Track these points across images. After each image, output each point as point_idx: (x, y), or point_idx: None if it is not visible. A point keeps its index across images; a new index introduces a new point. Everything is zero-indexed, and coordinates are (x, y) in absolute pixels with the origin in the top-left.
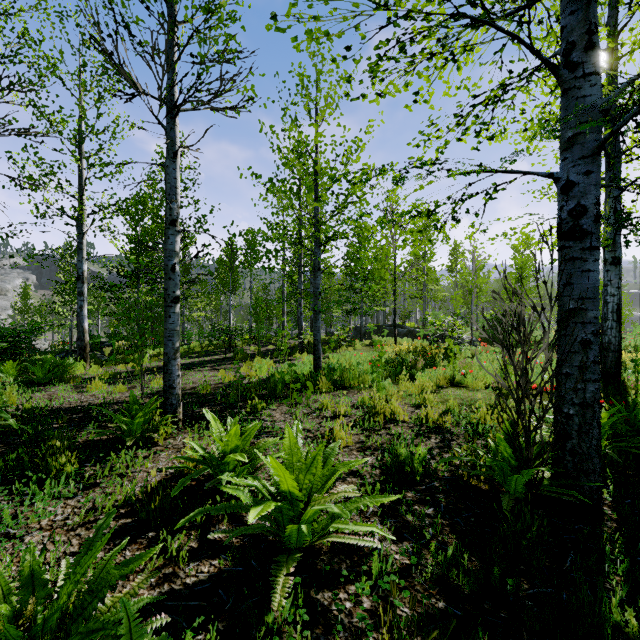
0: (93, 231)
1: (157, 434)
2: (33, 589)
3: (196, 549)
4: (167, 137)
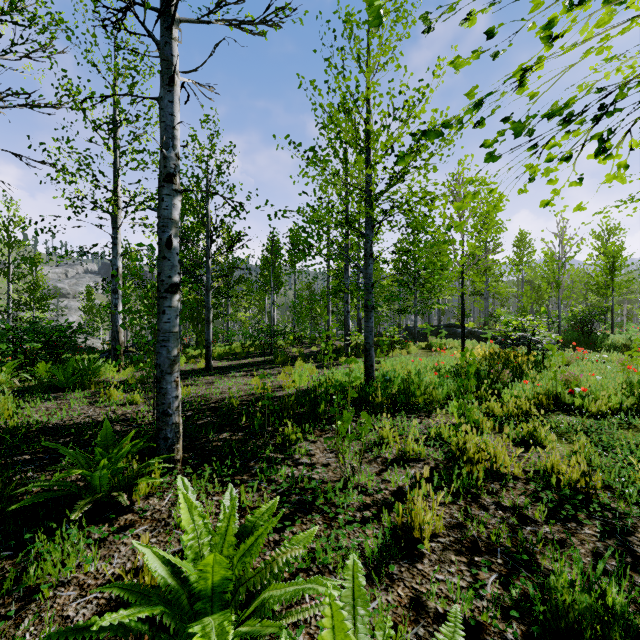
0: (131, 227)
1: (134, 490)
2: None
3: None
4: (160, 56)
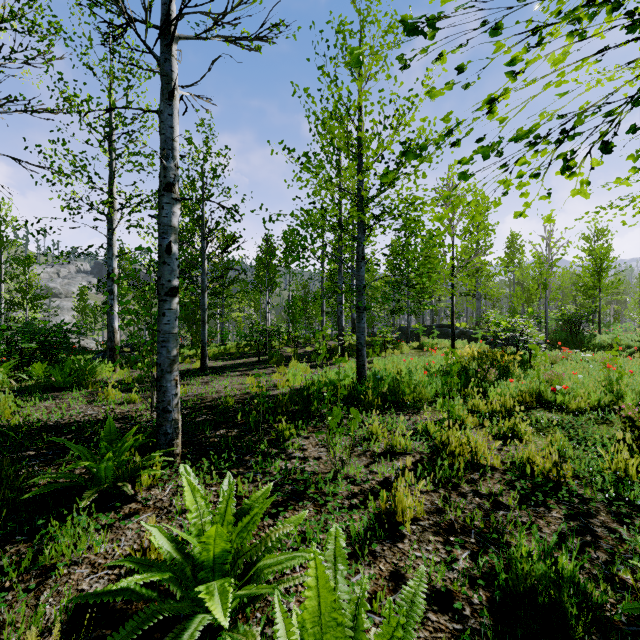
0: (126, 228)
1: (137, 481)
2: None
3: None
4: (161, 72)
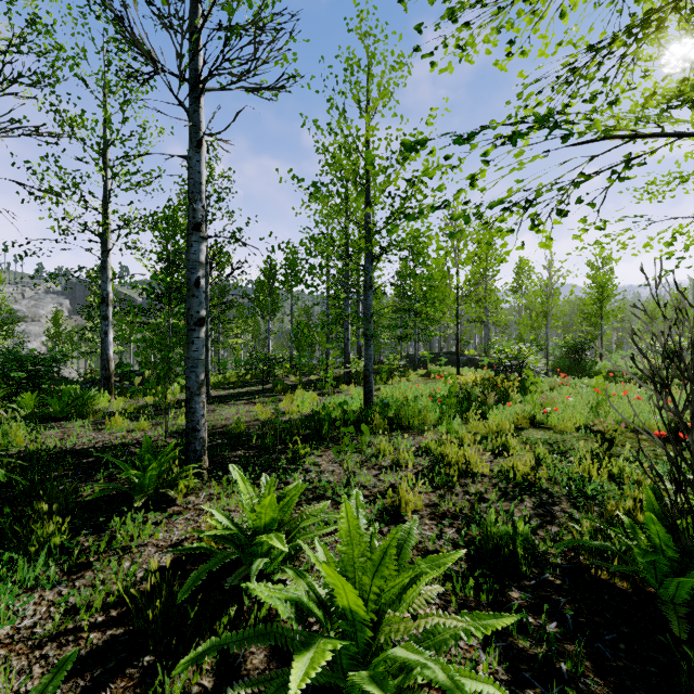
0: (120, 249)
1: (175, 489)
2: None
3: (210, 692)
4: (190, 122)
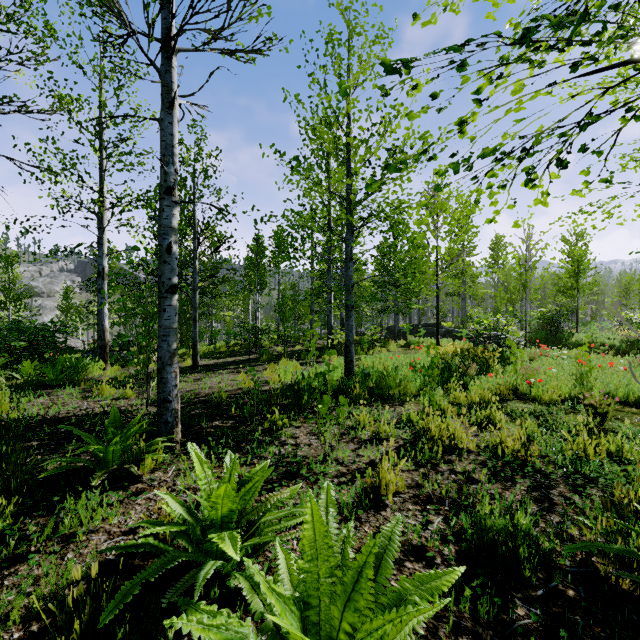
0: (116, 227)
1: (142, 464)
2: None
3: None
4: (161, 82)
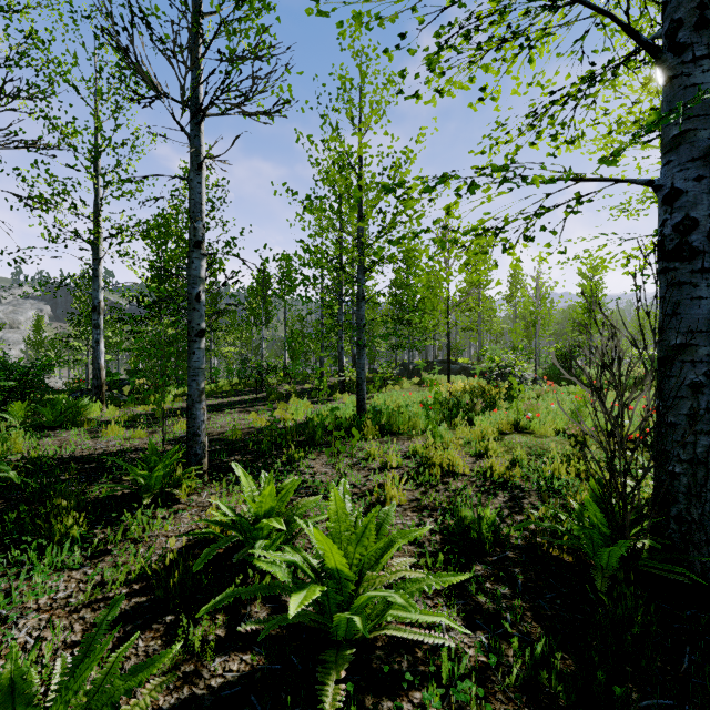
0: (111, 257)
1: (179, 489)
2: (13, 709)
3: (223, 639)
4: (191, 146)
